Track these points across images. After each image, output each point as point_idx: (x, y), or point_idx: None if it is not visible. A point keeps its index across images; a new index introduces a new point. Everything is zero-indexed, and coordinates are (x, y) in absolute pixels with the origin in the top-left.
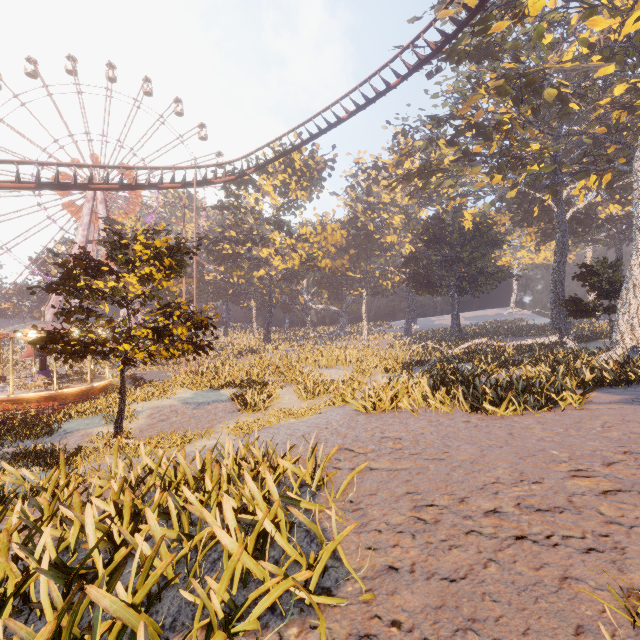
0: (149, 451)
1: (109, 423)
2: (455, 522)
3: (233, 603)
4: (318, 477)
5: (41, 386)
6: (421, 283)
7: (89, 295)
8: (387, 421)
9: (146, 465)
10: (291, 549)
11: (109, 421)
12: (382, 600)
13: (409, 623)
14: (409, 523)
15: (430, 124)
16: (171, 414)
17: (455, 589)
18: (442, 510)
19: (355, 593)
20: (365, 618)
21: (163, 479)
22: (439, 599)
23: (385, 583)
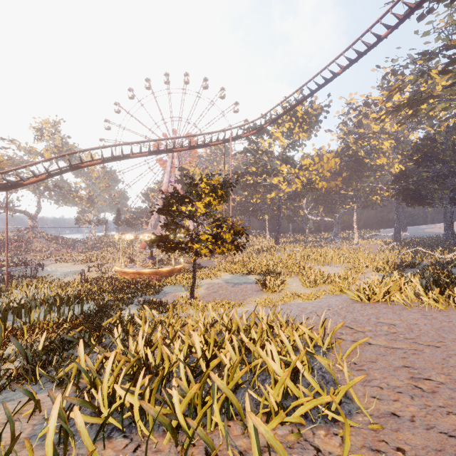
0: (214, 309)
1: (186, 290)
2: (452, 396)
3: (281, 404)
4: (327, 342)
5: (150, 266)
6: (411, 197)
7: (178, 215)
8: (381, 310)
9: (213, 317)
10: (315, 383)
11: (186, 289)
12: (387, 432)
13: (412, 453)
14: (407, 388)
15: (421, 59)
16: (219, 288)
17: (454, 442)
18: (439, 385)
19: (365, 423)
20: (374, 440)
21: (225, 327)
22: (438, 445)
23: (389, 422)
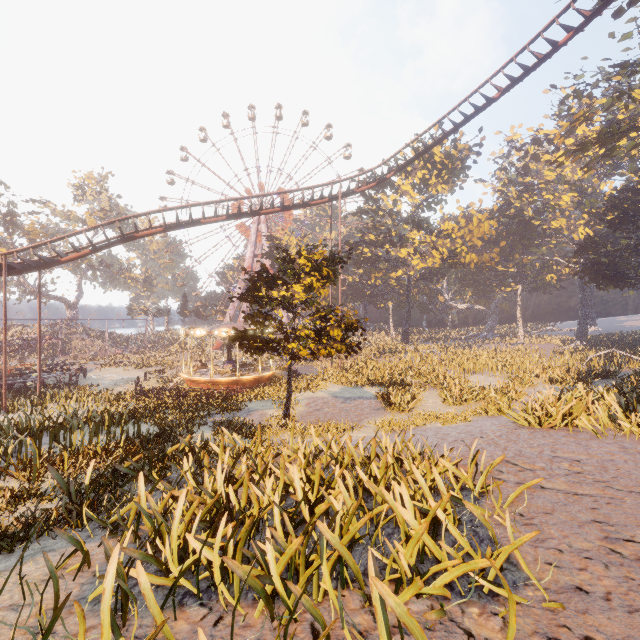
0: (318, 434)
1: (278, 407)
2: None
3: (417, 569)
4: (480, 484)
5: (228, 373)
6: (603, 275)
7: (268, 303)
8: (558, 439)
9: (317, 445)
10: (463, 541)
11: (278, 405)
12: (570, 614)
13: None
14: (599, 552)
15: (618, 73)
16: (324, 405)
17: None
18: None
19: (537, 599)
20: (551, 624)
21: (334, 459)
22: None
23: (572, 600)
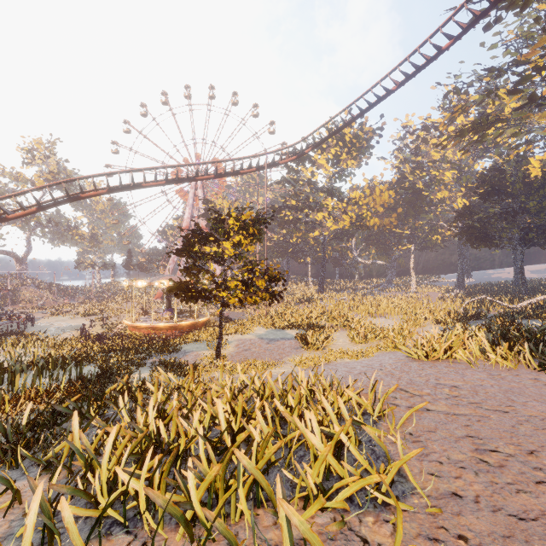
0: (243, 371)
1: (211, 348)
2: (523, 470)
3: (322, 486)
4: (378, 409)
5: (168, 319)
6: (476, 236)
7: (201, 257)
8: (441, 369)
9: (242, 381)
10: (362, 459)
11: (211, 347)
12: (447, 517)
13: (476, 541)
14: (471, 462)
15: (487, 76)
16: (251, 346)
17: (524, 526)
18: (507, 457)
19: (421, 505)
20: (432, 526)
21: (256, 392)
22: (507, 530)
23: (449, 505)
